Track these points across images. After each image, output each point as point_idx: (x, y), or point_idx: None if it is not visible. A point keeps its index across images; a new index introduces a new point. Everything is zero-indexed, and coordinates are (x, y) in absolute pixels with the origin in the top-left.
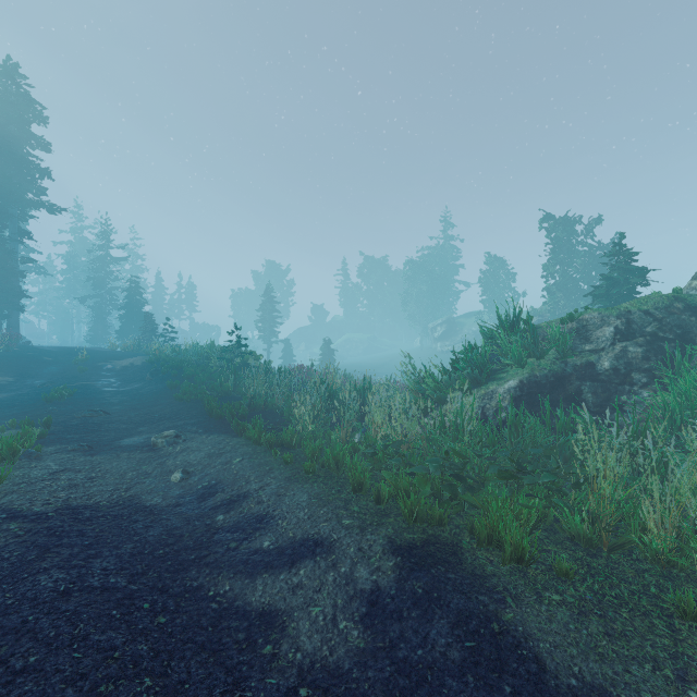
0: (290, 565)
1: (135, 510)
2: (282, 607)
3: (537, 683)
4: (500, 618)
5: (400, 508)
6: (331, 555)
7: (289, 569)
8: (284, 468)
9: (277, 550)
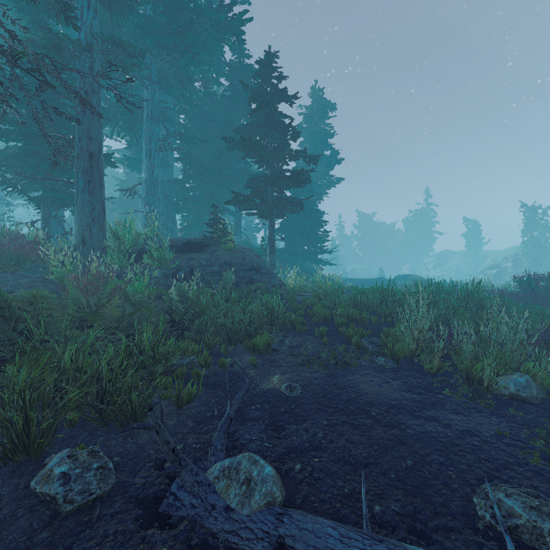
0: None
1: None
2: None
3: None
4: None
5: None
6: None
7: None
8: None
9: None
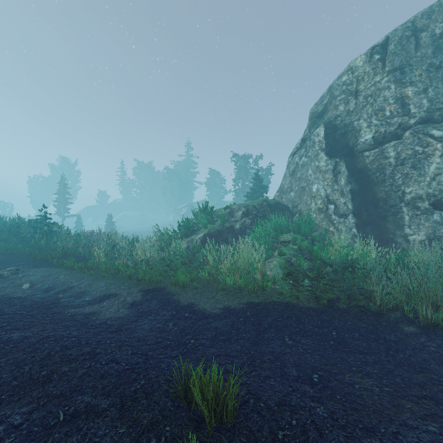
0: (99, 302)
1: (9, 299)
2: (98, 311)
3: (177, 306)
4: (172, 298)
5: (146, 282)
6: (117, 297)
7: (99, 303)
8: (91, 277)
9: (92, 300)
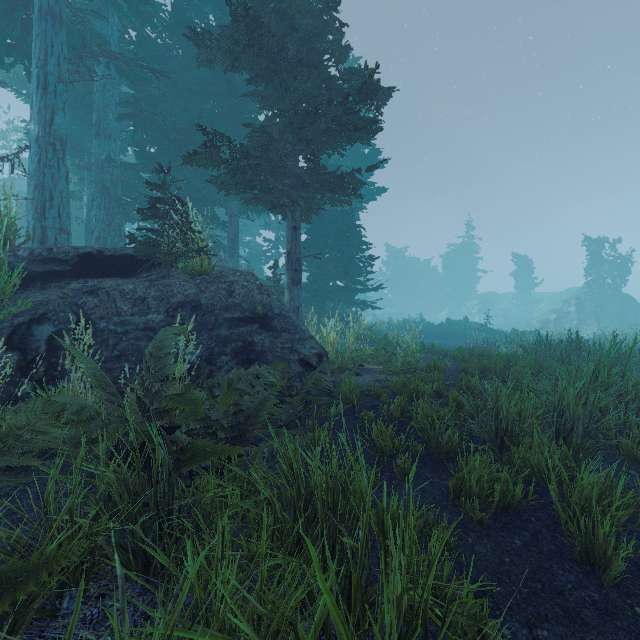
0: None
1: None
2: None
3: None
4: None
5: None
6: None
7: None
8: None
9: None
